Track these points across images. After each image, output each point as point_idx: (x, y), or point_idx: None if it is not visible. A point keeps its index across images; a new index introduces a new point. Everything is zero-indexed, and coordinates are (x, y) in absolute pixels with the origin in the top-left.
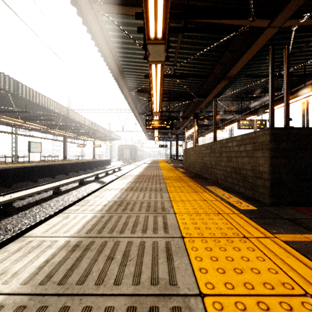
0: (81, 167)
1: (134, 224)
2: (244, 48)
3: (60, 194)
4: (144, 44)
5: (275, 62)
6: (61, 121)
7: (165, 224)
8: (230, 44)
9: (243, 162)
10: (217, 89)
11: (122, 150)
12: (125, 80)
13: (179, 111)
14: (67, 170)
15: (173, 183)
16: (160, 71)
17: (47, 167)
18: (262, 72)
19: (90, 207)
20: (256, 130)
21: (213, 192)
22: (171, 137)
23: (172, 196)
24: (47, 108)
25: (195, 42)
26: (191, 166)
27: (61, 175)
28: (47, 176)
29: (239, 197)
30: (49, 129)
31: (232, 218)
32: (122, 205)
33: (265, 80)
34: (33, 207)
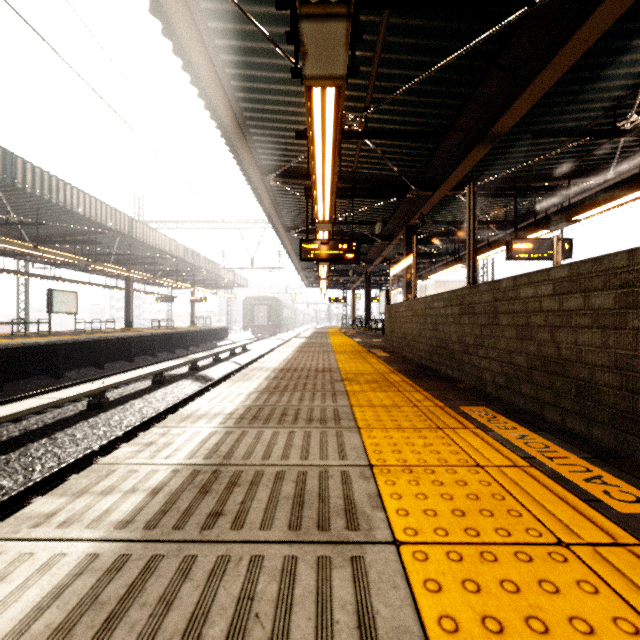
0: (162, 345)
1: (233, 626)
2: (539, 58)
3: (105, 408)
4: (291, 29)
5: (604, 99)
6: (119, 246)
7: (369, 636)
8: (506, 47)
9: (577, 342)
10: (463, 167)
11: (252, 308)
12: (253, 150)
13: (374, 222)
14: (130, 351)
15: (368, 394)
16: (333, 111)
17: (86, 345)
18: (569, 126)
19: (101, 504)
20: (558, 261)
21: (488, 430)
22: (354, 281)
23: (372, 444)
24: (83, 216)
25: (419, 46)
26: (404, 346)
27: (118, 363)
28: (86, 365)
29: (577, 451)
30: (93, 264)
31: (631, 577)
32: (210, 493)
33: (574, 147)
34: (32, 444)
